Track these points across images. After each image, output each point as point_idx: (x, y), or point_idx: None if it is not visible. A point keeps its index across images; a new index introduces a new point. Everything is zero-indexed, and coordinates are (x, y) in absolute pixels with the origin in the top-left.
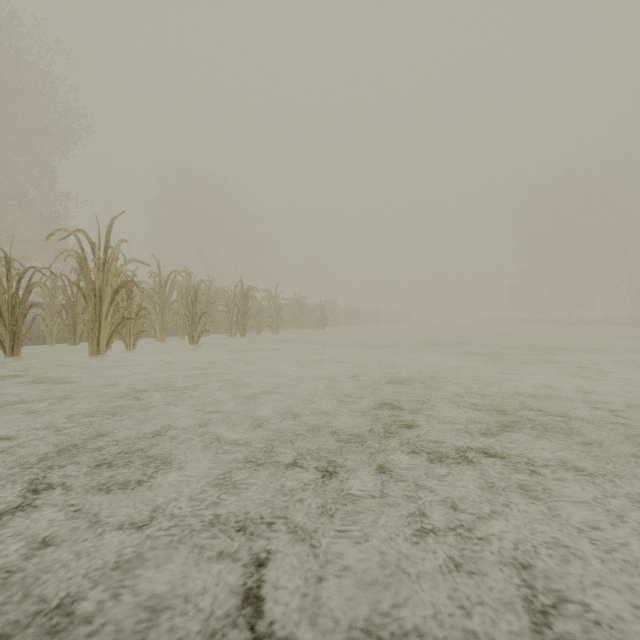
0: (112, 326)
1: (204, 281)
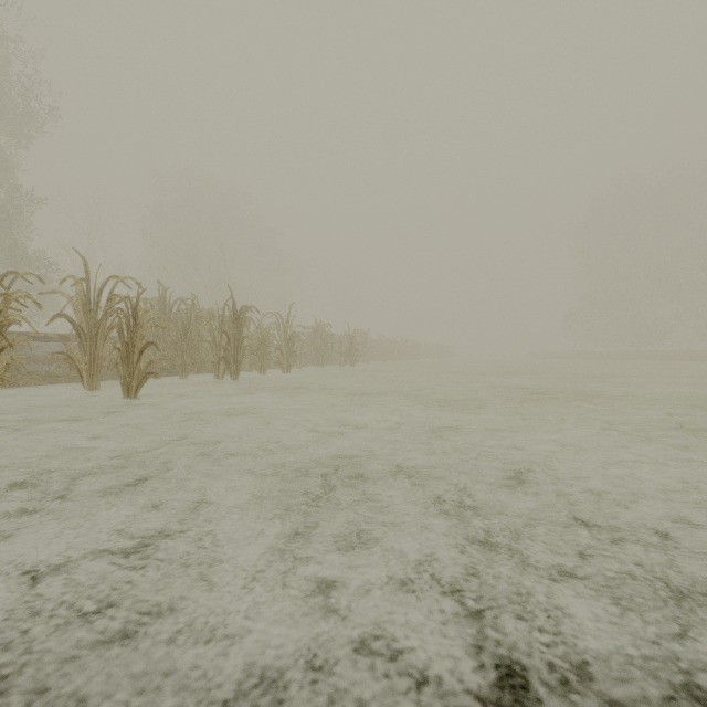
0: None
1: (184, 299)
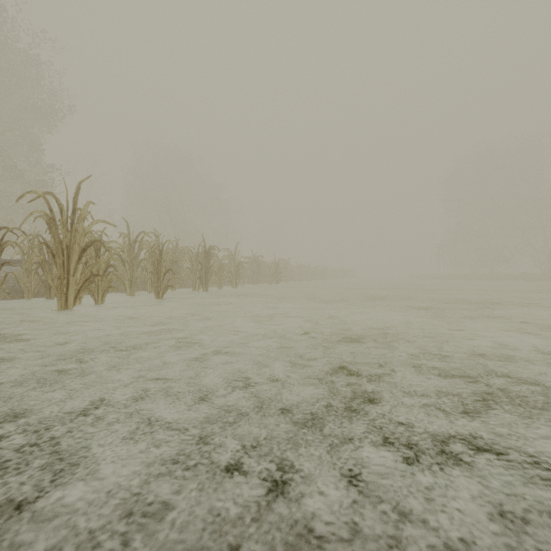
0: (79, 282)
1: (171, 241)
